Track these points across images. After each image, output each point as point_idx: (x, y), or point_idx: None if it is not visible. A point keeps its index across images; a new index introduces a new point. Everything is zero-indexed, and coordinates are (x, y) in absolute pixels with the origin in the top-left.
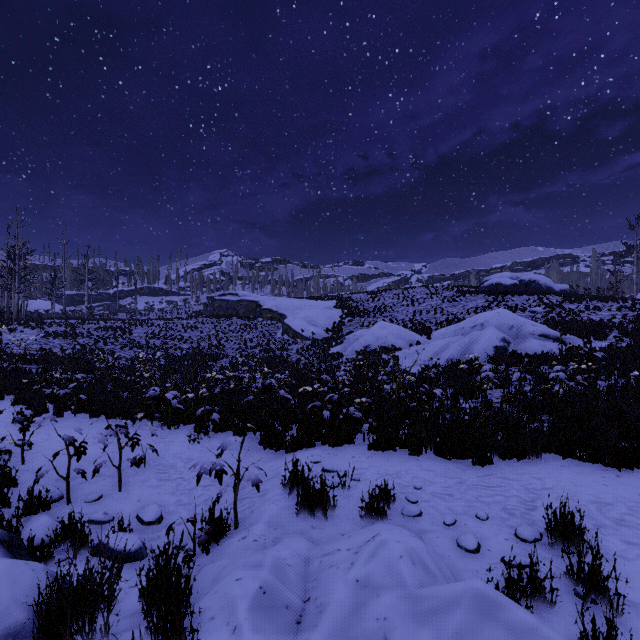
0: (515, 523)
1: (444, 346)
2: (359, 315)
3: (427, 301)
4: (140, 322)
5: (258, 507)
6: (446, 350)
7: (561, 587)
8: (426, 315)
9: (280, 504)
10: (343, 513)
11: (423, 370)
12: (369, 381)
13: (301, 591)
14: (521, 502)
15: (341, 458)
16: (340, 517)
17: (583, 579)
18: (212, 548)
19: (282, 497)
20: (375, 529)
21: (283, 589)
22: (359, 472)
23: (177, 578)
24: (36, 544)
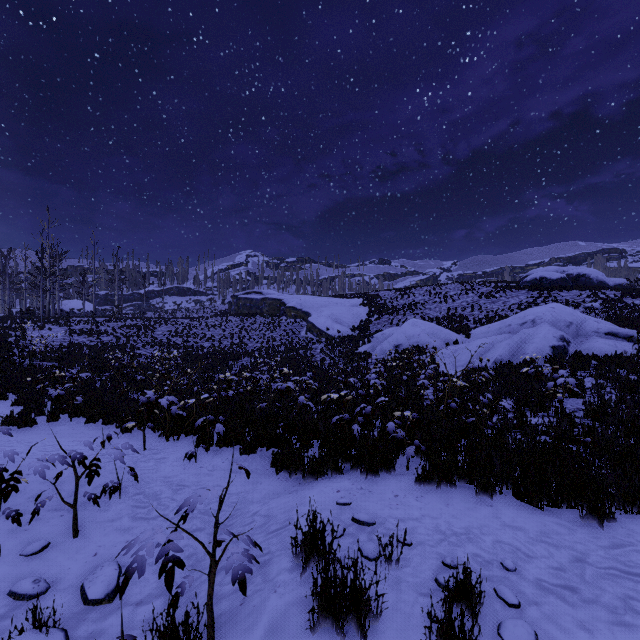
0: None
1: (489, 345)
2: (387, 313)
3: (462, 297)
4: (165, 320)
5: (253, 593)
6: (492, 350)
7: None
8: (462, 312)
9: (286, 595)
10: (393, 628)
11: (467, 373)
12: (404, 385)
13: None
14: None
15: (379, 497)
16: (389, 639)
17: None
18: None
19: (291, 577)
20: None
21: None
22: (408, 526)
23: None
24: None
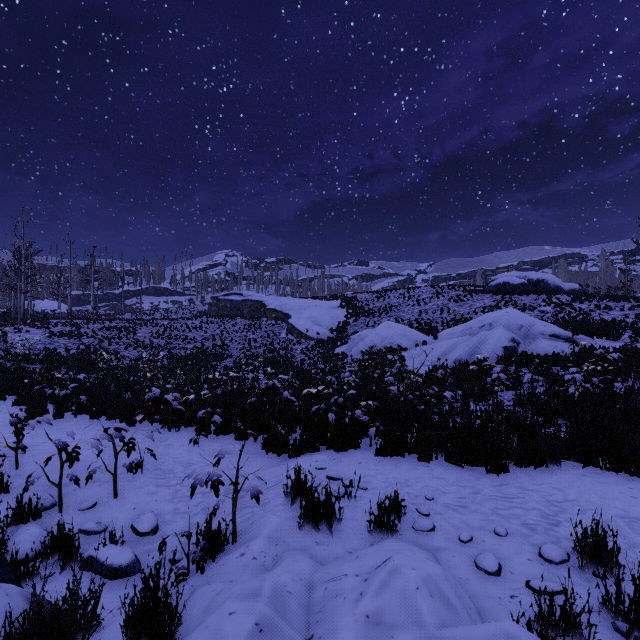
0: (538, 540)
1: (451, 346)
2: (364, 315)
3: (433, 301)
4: (145, 322)
5: (259, 518)
6: (454, 350)
7: (597, 620)
8: (432, 315)
9: (282, 516)
10: (350, 527)
11: (430, 371)
12: (375, 382)
13: (303, 626)
14: (543, 516)
15: (347, 464)
16: (346, 531)
17: (624, 612)
18: (208, 565)
19: (284, 508)
20: (386, 549)
21: (282, 625)
22: (366, 480)
23: (164, 608)
24: (22, 557)
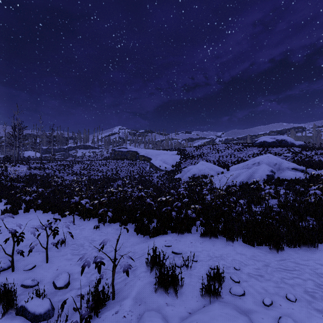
0: (319, 306)
1: (237, 174)
2: (189, 158)
3: (226, 151)
4: (78, 162)
5: (129, 281)
6: (239, 176)
7: None
8: (226, 158)
9: (144, 280)
10: (188, 290)
11: (227, 188)
12: (197, 193)
13: None
14: (316, 285)
15: (183, 243)
16: (186, 294)
17: None
18: (94, 319)
19: (146, 274)
20: (218, 320)
21: None
22: (196, 254)
23: None
24: None
